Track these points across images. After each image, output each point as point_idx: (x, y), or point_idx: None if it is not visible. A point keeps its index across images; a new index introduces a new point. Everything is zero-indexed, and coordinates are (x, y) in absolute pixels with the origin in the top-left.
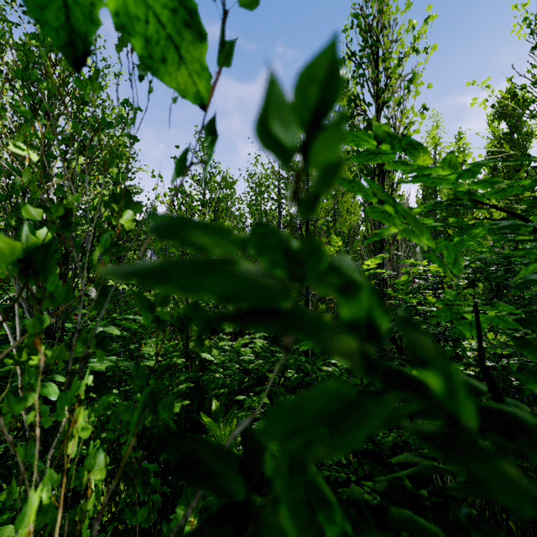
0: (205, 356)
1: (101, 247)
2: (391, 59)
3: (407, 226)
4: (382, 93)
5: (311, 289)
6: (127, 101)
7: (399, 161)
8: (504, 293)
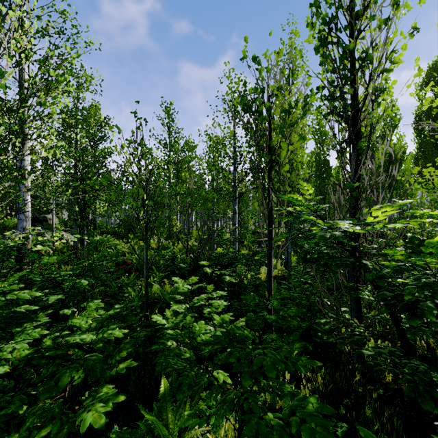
0: (156, 319)
1: None
2: None
3: None
4: (358, 19)
5: (274, 243)
6: None
7: None
8: None
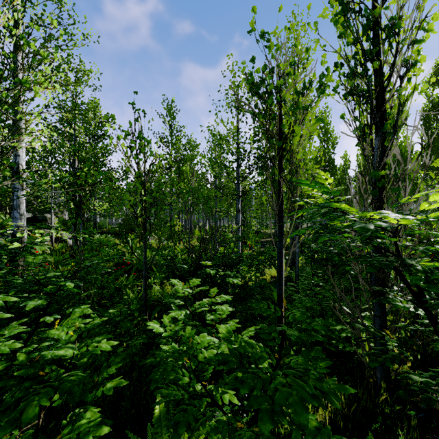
0: (152, 326)
1: None
2: None
3: None
4: None
5: (285, 241)
6: None
7: None
8: None
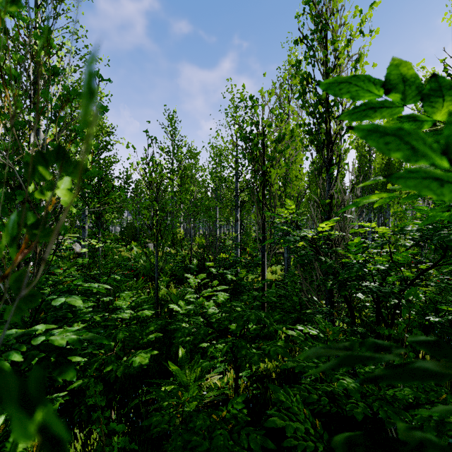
0: (172, 307)
1: (7, 234)
2: (339, 41)
3: (391, 194)
4: (330, 72)
5: (267, 247)
6: (97, 73)
7: (405, 117)
8: (448, 253)
